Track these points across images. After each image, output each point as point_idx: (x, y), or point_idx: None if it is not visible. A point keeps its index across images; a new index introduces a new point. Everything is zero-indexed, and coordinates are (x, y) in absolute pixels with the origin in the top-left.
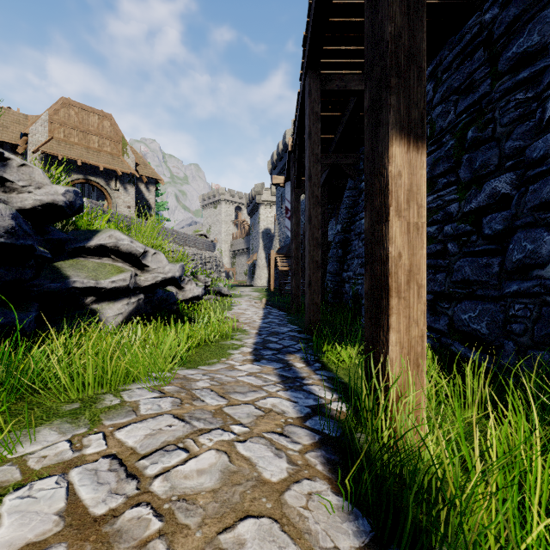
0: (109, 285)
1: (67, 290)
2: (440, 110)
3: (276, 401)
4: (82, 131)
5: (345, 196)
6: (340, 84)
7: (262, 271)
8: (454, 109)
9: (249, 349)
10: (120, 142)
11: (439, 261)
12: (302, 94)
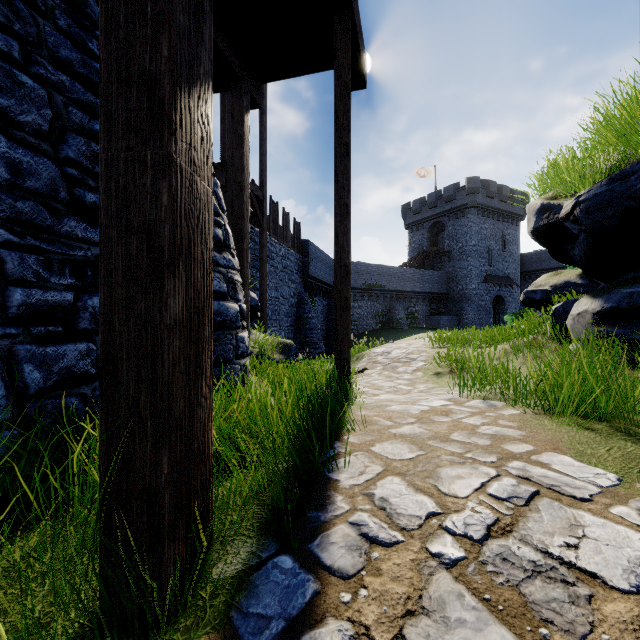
0: None
1: None
2: None
3: None
4: None
5: None
6: None
7: None
8: None
9: None
10: None
11: None
12: None
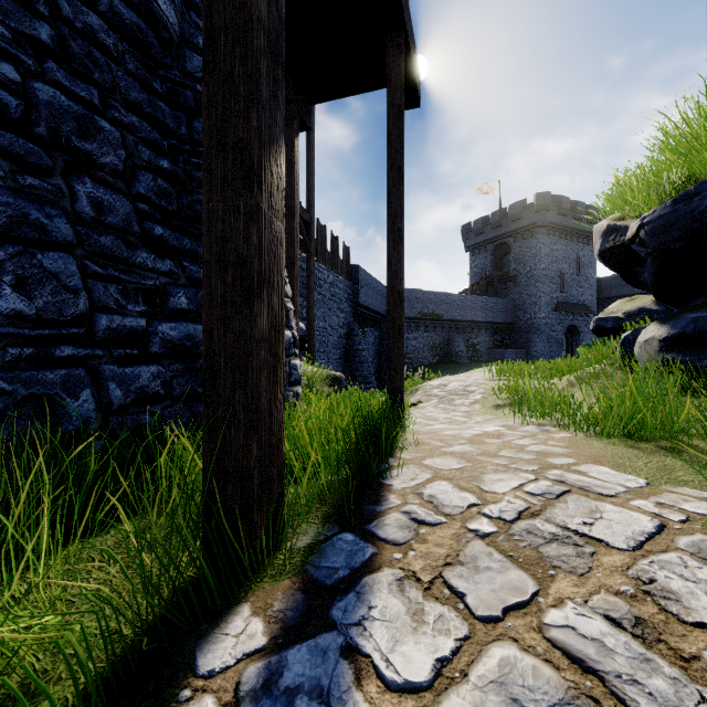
0: None
1: None
2: None
3: (407, 645)
4: None
5: None
6: None
7: None
8: None
9: None
10: None
11: None
12: None
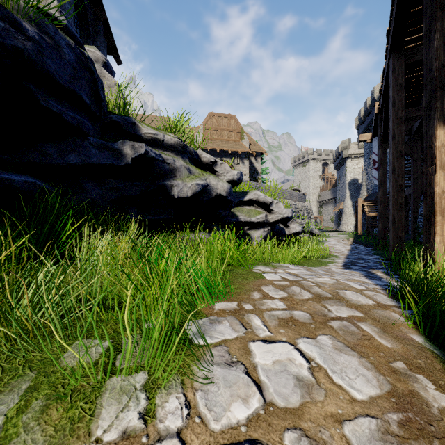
0: (255, 220)
1: (237, 223)
2: None
3: (360, 279)
4: (219, 130)
5: None
6: None
7: (348, 217)
8: None
9: (340, 264)
10: (240, 132)
11: None
12: (387, 70)
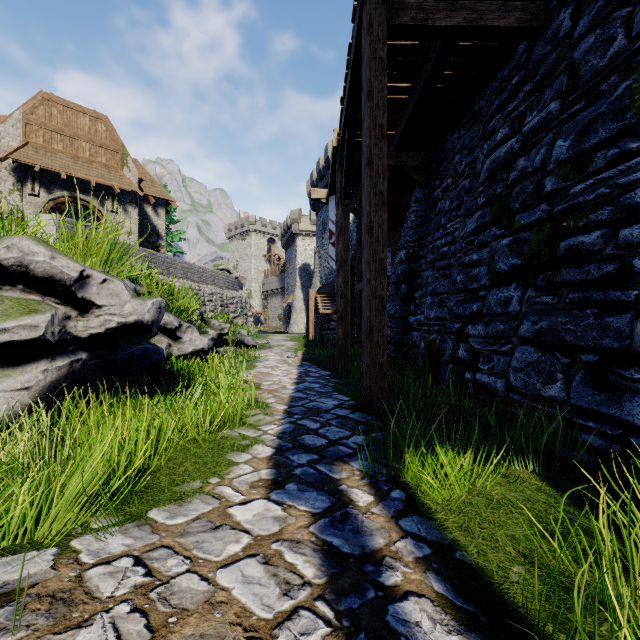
0: None
1: None
2: (591, 41)
3: None
4: (67, 135)
5: (410, 211)
6: (418, 16)
7: (299, 315)
8: (624, 31)
9: (268, 449)
10: (119, 151)
11: (612, 293)
12: (356, 42)
